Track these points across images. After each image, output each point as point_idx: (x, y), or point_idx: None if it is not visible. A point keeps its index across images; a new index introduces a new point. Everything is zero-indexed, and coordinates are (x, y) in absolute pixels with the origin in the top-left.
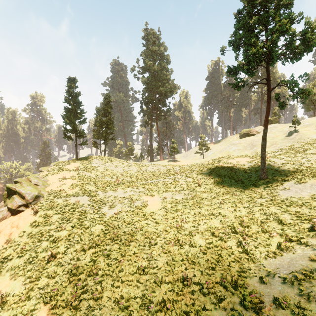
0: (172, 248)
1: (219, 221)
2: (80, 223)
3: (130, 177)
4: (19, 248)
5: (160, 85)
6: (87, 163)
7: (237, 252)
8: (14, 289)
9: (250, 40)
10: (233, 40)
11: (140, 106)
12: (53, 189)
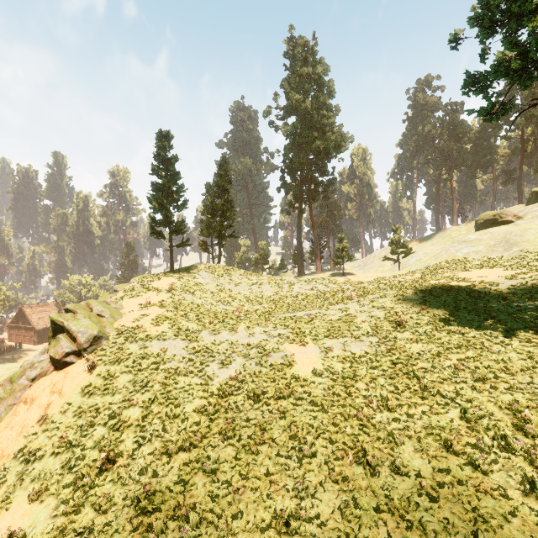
0: (351, 470)
1: (459, 414)
2: (166, 395)
3: (261, 305)
4: (58, 435)
5: (317, 137)
6: (188, 277)
7: (528, 510)
8: (36, 524)
9: (526, 4)
10: (482, 13)
11: (281, 177)
12: (125, 324)
